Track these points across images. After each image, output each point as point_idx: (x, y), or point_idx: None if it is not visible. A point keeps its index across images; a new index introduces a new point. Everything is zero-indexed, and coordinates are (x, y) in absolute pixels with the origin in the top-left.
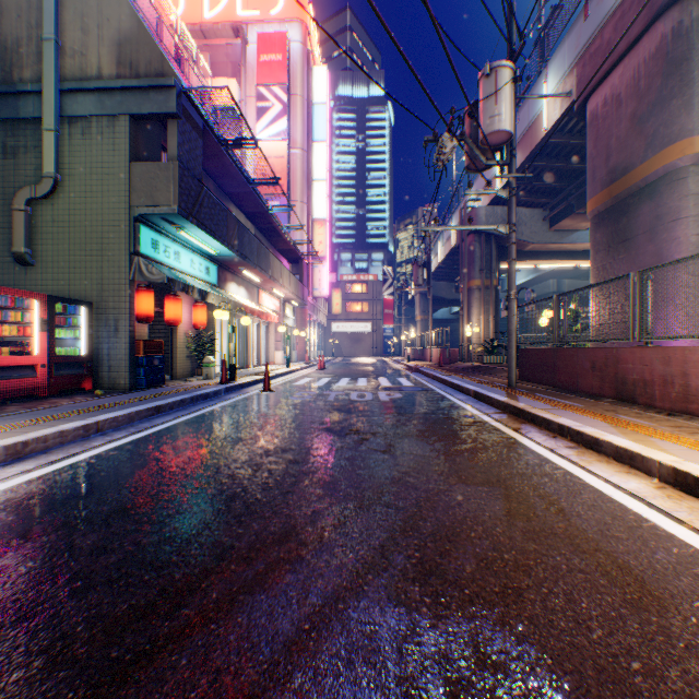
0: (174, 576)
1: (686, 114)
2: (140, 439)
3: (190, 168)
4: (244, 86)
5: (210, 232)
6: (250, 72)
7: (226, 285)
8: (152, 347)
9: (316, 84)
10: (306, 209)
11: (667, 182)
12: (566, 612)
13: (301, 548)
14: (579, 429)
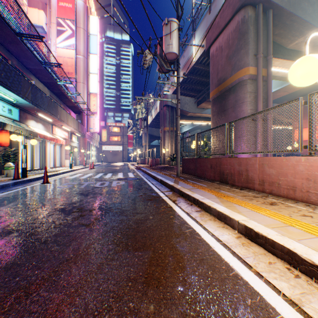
0: None
1: (246, 56)
2: None
3: None
4: (49, 16)
5: (6, 86)
6: (53, 10)
7: (27, 121)
8: None
9: (92, 24)
10: (86, 87)
11: (240, 86)
12: None
13: None
14: (202, 201)
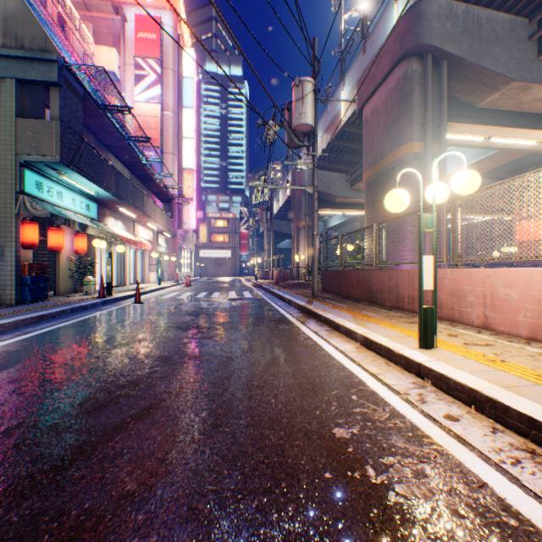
0: (50, 408)
1: (409, 128)
2: (25, 339)
3: (71, 126)
4: (123, 56)
5: (89, 177)
6: (129, 44)
7: (105, 219)
8: (36, 269)
9: (185, 62)
10: (177, 160)
11: (401, 168)
12: (270, 401)
13: (137, 389)
14: (333, 319)
